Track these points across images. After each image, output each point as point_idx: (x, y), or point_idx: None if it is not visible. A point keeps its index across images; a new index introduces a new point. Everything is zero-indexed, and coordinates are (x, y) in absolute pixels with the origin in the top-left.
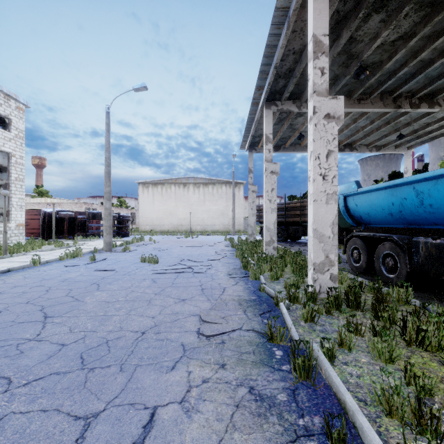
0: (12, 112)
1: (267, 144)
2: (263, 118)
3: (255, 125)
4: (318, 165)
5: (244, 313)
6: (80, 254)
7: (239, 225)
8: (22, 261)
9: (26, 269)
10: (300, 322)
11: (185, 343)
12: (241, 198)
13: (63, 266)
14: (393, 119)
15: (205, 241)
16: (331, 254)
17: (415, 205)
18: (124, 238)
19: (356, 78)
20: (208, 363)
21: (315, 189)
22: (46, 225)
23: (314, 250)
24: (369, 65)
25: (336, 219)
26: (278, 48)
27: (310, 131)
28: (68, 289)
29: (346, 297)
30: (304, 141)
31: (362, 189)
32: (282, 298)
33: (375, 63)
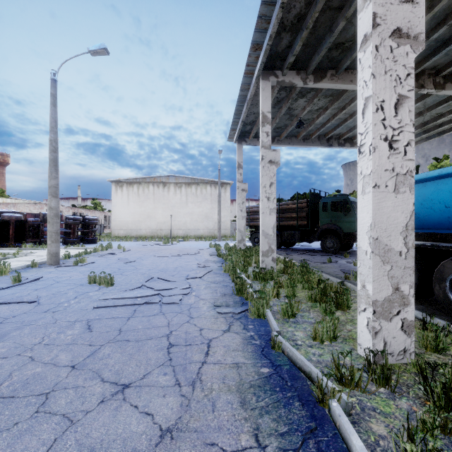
0: None
1: (264, 125)
2: (260, 93)
3: (247, 105)
4: (382, 121)
5: (256, 440)
6: (4, 272)
7: (225, 230)
8: None
9: None
10: None
11: None
12: (227, 200)
13: None
14: None
15: (187, 248)
16: (404, 285)
17: None
18: (89, 246)
19: None
20: None
21: (376, 166)
22: None
23: (374, 276)
24: None
25: (412, 220)
26: None
27: (364, 62)
28: None
29: None
30: (302, 132)
31: None
32: (332, 389)
33: None
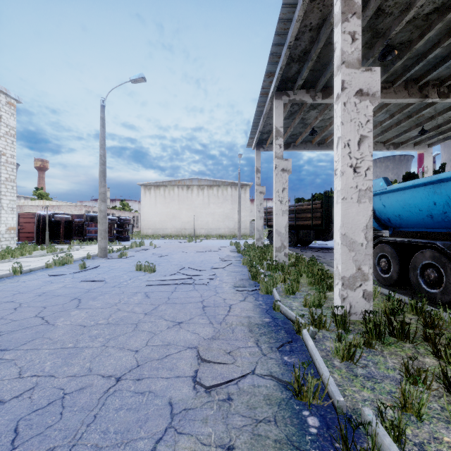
0: (2, 108)
1: (277, 139)
2: (273, 110)
3: (264, 119)
4: (348, 154)
5: (256, 344)
6: (70, 261)
7: (245, 229)
8: (4, 270)
9: (3, 279)
10: (334, 361)
11: (175, 399)
12: (247, 201)
13: (47, 276)
14: (416, 112)
15: (209, 245)
16: (365, 266)
17: None
18: (124, 243)
19: (382, 60)
20: (206, 443)
21: (344, 184)
22: (41, 229)
23: (343, 260)
24: (396, 46)
25: (371, 222)
26: (293, 22)
27: (337, 112)
28: (41, 307)
29: (388, 322)
30: (316, 138)
31: (393, 187)
32: (304, 324)
33: (403, 43)
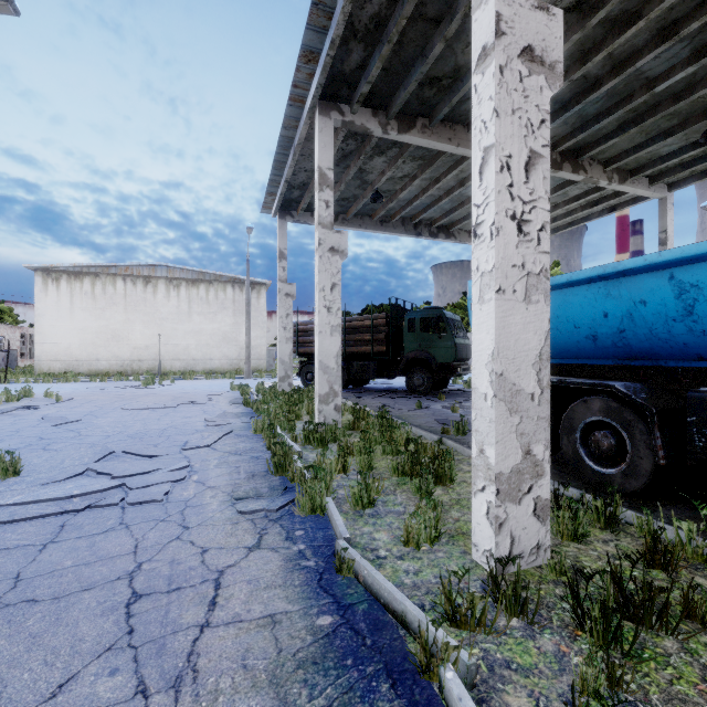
0: None
1: (323, 190)
2: (315, 136)
3: (295, 155)
4: (508, 188)
5: None
6: None
7: (259, 360)
8: None
9: None
10: None
11: None
12: (262, 311)
13: None
14: None
15: (188, 392)
16: (537, 445)
17: (669, 317)
18: None
19: None
20: None
21: (500, 258)
22: None
23: (498, 435)
24: None
25: (548, 346)
26: None
27: (482, 90)
28: None
29: (614, 585)
30: (379, 210)
31: None
32: (445, 646)
33: None
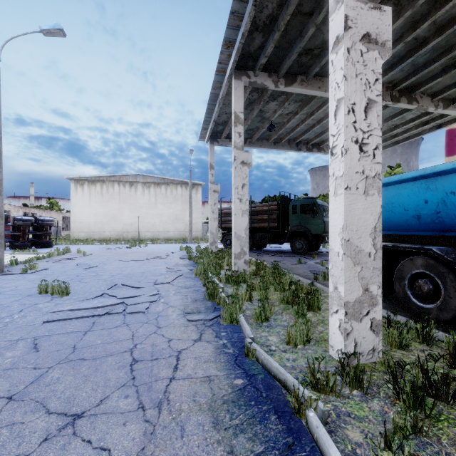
0: None
1: (237, 126)
2: (232, 92)
3: (220, 104)
4: (353, 124)
5: None
6: None
7: (197, 232)
8: None
9: None
10: None
11: None
12: (198, 201)
13: None
14: None
15: (156, 251)
16: (373, 285)
17: None
18: (43, 250)
19: None
20: None
21: (347, 168)
22: None
23: (346, 278)
24: None
25: (380, 222)
26: None
27: (336, 64)
28: None
29: (422, 374)
30: (273, 135)
31: None
32: (309, 398)
33: None
